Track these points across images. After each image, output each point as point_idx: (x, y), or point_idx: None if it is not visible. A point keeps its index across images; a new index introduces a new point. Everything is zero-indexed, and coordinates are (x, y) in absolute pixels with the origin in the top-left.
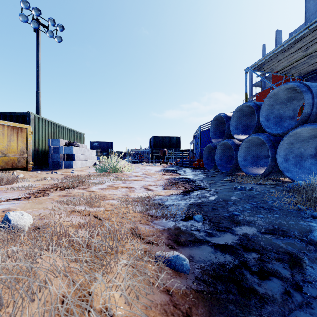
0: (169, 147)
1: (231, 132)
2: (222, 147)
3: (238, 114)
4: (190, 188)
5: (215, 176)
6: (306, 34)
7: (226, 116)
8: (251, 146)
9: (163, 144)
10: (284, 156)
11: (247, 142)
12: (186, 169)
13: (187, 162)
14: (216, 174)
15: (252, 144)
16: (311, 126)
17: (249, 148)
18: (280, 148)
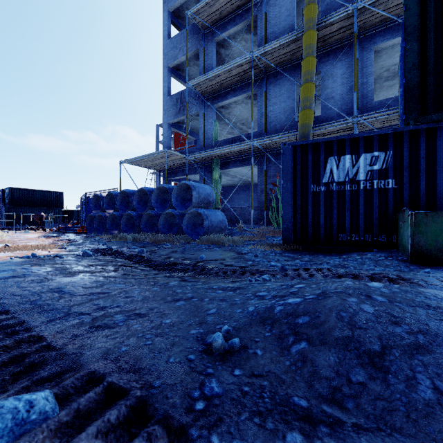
0: (43, 207)
1: (104, 207)
2: (99, 217)
3: (109, 196)
4: (70, 242)
5: (92, 237)
6: (147, 157)
7: (102, 196)
8: (115, 218)
9: (31, 202)
10: (125, 224)
11: (112, 216)
12: (70, 234)
13: (71, 228)
14: (94, 236)
15: (115, 217)
16: (130, 212)
17: (114, 219)
18: (123, 221)
